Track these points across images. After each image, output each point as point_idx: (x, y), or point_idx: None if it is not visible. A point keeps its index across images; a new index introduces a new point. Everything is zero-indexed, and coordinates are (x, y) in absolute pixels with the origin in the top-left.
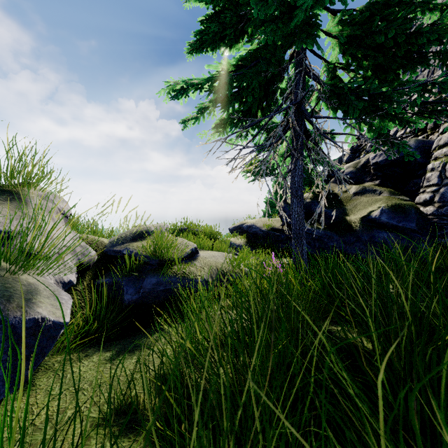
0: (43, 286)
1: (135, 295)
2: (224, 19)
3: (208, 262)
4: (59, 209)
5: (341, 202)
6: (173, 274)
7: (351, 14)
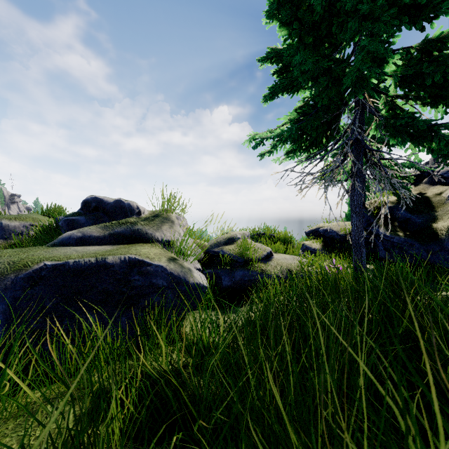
0: (193, 269)
1: (229, 282)
2: (293, 73)
3: (280, 262)
4: (183, 224)
5: (431, 207)
6: (254, 270)
7: (409, 51)
